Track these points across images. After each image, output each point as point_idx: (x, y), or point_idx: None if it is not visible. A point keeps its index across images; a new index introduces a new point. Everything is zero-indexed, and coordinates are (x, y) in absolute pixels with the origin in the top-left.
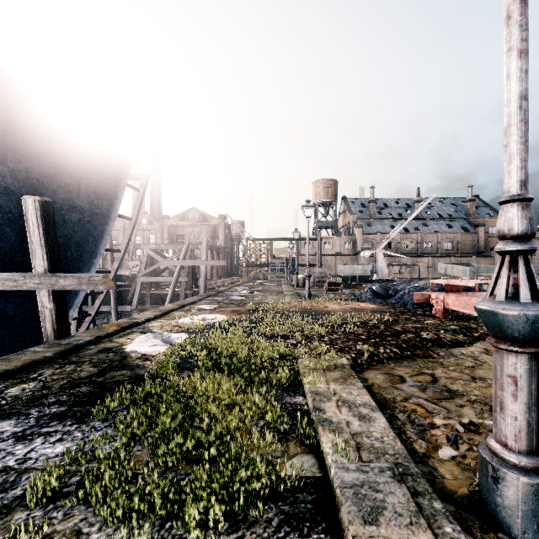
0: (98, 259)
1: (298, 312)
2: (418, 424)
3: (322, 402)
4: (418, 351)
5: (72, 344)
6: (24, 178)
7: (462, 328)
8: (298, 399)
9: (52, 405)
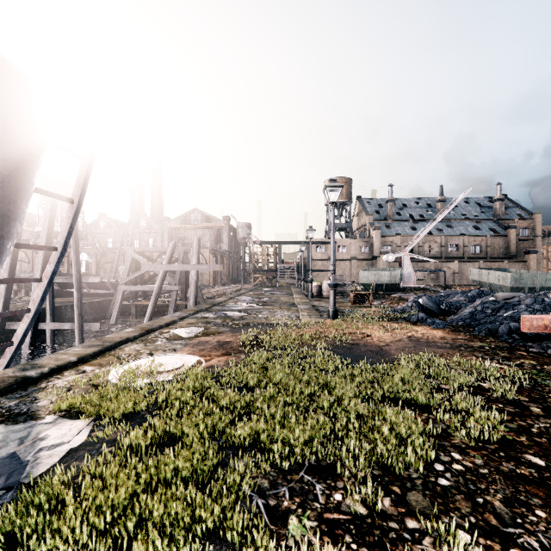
0: (0, 260)
1: (327, 348)
2: None
3: None
4: None
5: None
6: None
7: None
8: None
9: None
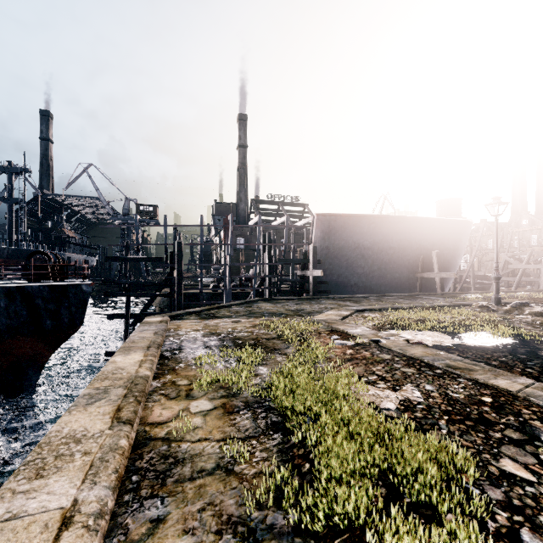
0: (457, 267)
1: None
2: None
3: None
4: None
5: (444, 293)
6: (431, 244)
7: None
8: None
9: (439, 297)
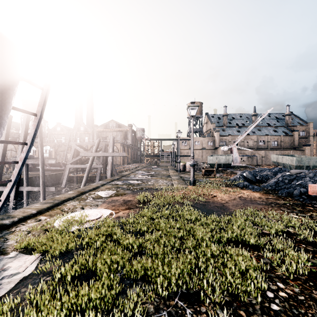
0: None
1: (190, 204)
2: None
3: None
4: None
5: None
6: None
7: None
8: None
9: None
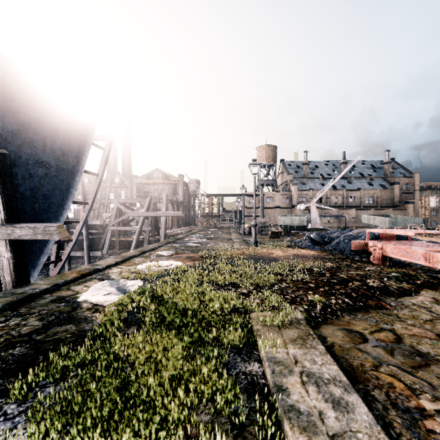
0: (66, 211)
1: (246, 258)
2: (403, 410)
3: (283, 375)
4: (370, 302)
5: (25, 294)
6: None
7: (404, 276)
8: (253, 367)
9: None
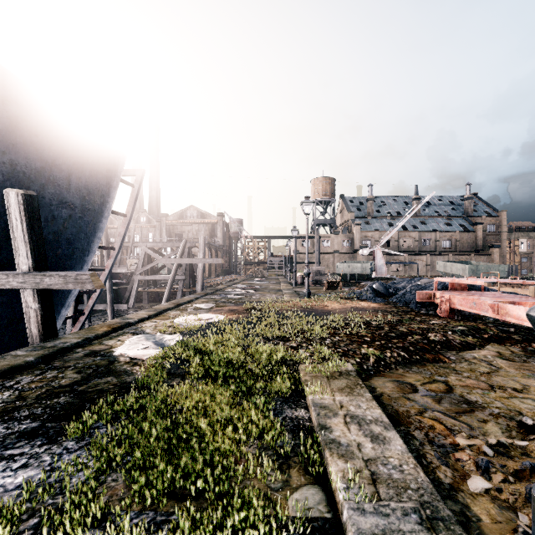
0: (90, 257)
1: (297, 311)
2: (438, 445)
3: (327, 417)
4: (428, 355)
5: (57, 347)
6: (8, 171)
7: (471, 329)
8: (300, 412)
9: (24, 420)
